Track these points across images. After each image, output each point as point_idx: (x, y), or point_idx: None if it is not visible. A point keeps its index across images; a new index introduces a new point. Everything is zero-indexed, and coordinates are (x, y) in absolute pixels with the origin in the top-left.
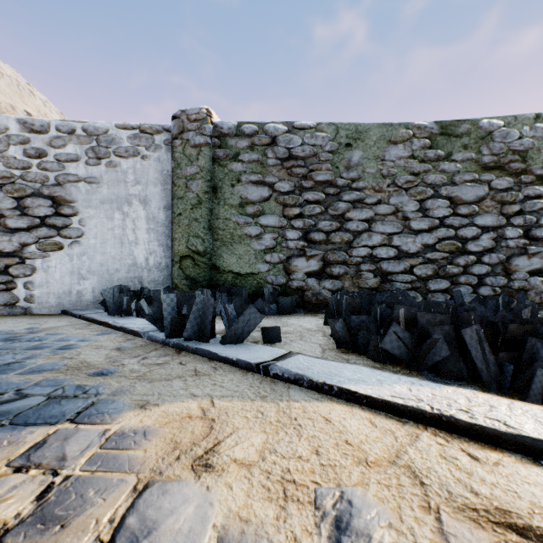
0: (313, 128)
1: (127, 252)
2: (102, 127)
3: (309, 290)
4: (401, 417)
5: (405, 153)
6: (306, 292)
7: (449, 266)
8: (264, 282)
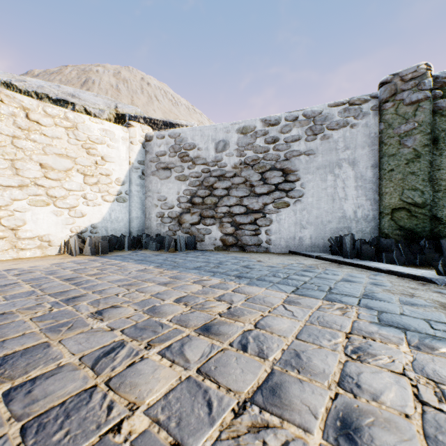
0: None
1: (337, 206)
2: (317, 110)
3: None
4: None
5: None
6: None
7: None
8: None
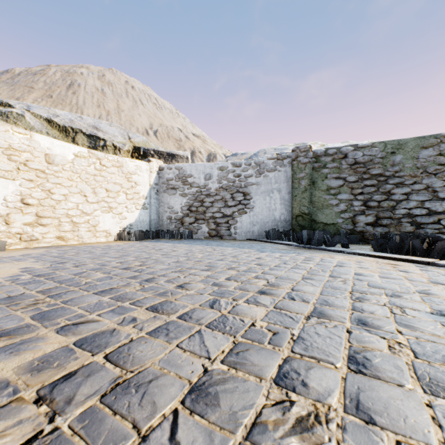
0: (369, 146)
1: (271, 214)
2: (261, 161)
3: (367, 232)
4: (383, 259)
5: (434, 152)
6: (365, 233)
7: None
8: (340, 228)
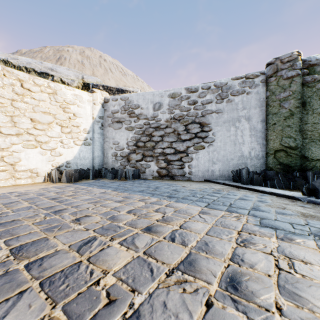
0: None
1: (237, 149)
2: (224, 82)
3: None
4: None
5: None
6: None
7: None
8: None
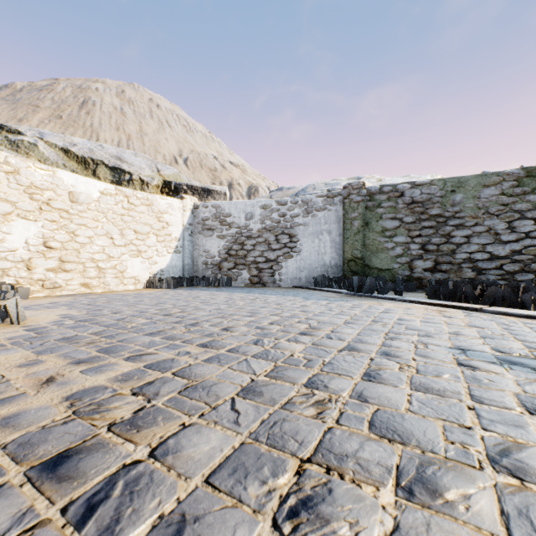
0: (428, 184)
1: (321, 258)
2: (309, 198)
3: (425, 279)
4: (433, 306)
5: (496, 192)
6: (423, 280)
7: (533, 264)
8: (396, 274)
